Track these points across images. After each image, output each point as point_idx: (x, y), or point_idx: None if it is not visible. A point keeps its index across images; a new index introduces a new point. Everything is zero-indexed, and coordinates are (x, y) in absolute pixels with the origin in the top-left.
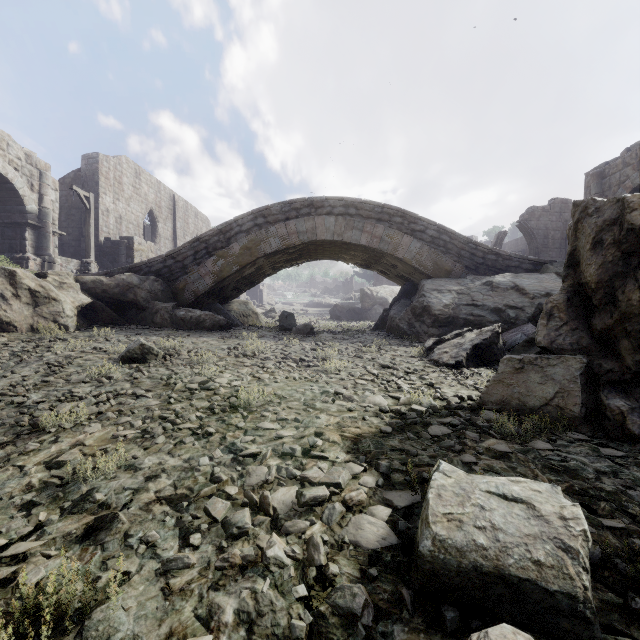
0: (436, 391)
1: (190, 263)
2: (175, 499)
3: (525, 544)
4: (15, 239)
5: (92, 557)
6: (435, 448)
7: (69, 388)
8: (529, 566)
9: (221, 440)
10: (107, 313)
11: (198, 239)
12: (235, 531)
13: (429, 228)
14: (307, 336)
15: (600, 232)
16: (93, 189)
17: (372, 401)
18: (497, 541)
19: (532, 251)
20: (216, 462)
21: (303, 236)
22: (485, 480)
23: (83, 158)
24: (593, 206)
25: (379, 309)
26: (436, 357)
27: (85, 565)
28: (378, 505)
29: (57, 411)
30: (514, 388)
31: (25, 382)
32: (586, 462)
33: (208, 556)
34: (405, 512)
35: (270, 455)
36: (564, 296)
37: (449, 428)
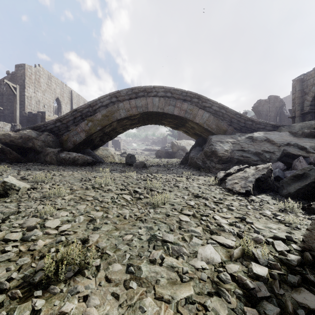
0: (255, 230)
1: (71, 124)
2: None
3: None
4: None
5: None
6: None
7: None
8: None
9: None
10: (13, 155)
11: (76, 110)
12: None
13: (213, 105)
14: (142, 169)
15: None
16: (21, 84)
17: (204, 256)
18: None
19: None
20: None
21: (140, 109)
22: None
23: (16, 66)
24: None
25: (181, 152)
26: (230, 186)
27: None
28: None
29: None
30: None
31: None
32: None
33: None
34: None
35: None
36: None
37: None
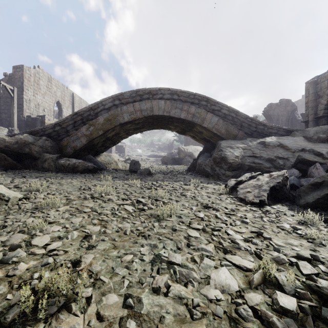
0: (274, 247)
1: (71, 129)
2: None
3: None
4: None
5: None
6: None
7: None
8: None
9: None
10: (8, 161)
11: (76, 113)
12: None
13: (223, 108)
14: (146, 176)
15: None
16: (20, 86)
17: (218, 282)
18: None
19: None
20: None
21: (144, 112)
22: None
23: (13, 68)
24: None
25: (188, 158)
26: (242, 196)
27: None
28: None
29: None
30: None
31: None
32: None
33: None
34: None
35: None
36: None
37: None
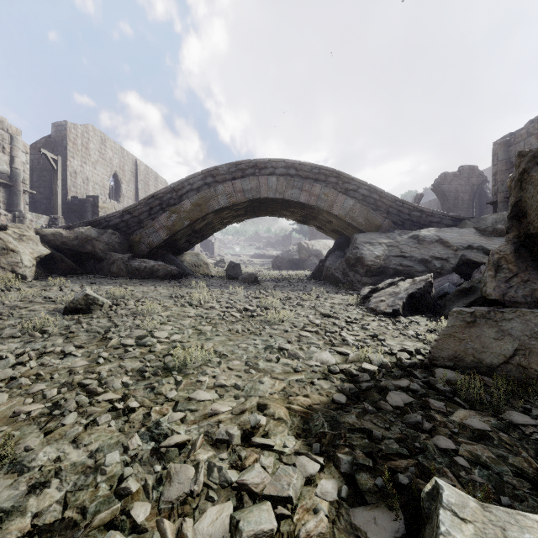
0: (382, 344)
1: (145, 218)
2: (57, 531)
3: None
4: None
5: None
6: (400, 425)
7: None
8: None
9: (144, 418)
10: (66, 263)
11: (153, 196)
12: None
13: (361, 187)
14: (252, 284)
15: None
16: (62, 153)
17: (319, 358)
18: None
19: (444, 210)
20: (130, 456)
21: (248, 194)
22: (528, 536)
23: (53, 125)
24: None
25: (314, 260)
26: (373, 305)
27: None
28: None
29: None
30: (467, 343)
31: None
32: None
33: None
34: None
35: (201, 443)
36: (511, 247)
37: (408, 394)
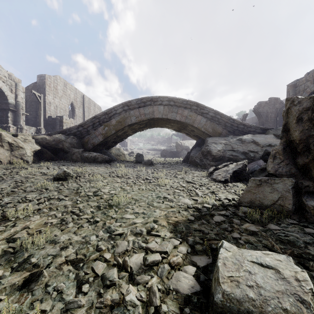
0: (216, 196)
1: (91, 129)
2: (76, 261)
3: (277, 297)
4: (3, 117)
5: (25, 300)
6: (217, 229)
7: (25, 195)
8: (281, 312)
9: (103, 225)
10: (48, 154)
11: (95, 117)
12: (108, 283)
13: (210, 112)
14: (149, 166)
15: (301, 114)
16: (43, 92)
17: (183, 202)
18: (260, 295)
19: (260, 123)
20: (100, 238)
21: (147, 116)
22: (249, 254)
23: (38, 76)
24: (297, 100)
25: (185, 152)
26: (214, 177)
27: (21, 305)
28: (188, 265)
29: (16, 208)
30: (257, 195)
31: (2, 191)
32: (298, 237)
33: (92, 299)
34: (203, 269)
35: (129, 234)
36: (281, 147)
37: (224, 217)
